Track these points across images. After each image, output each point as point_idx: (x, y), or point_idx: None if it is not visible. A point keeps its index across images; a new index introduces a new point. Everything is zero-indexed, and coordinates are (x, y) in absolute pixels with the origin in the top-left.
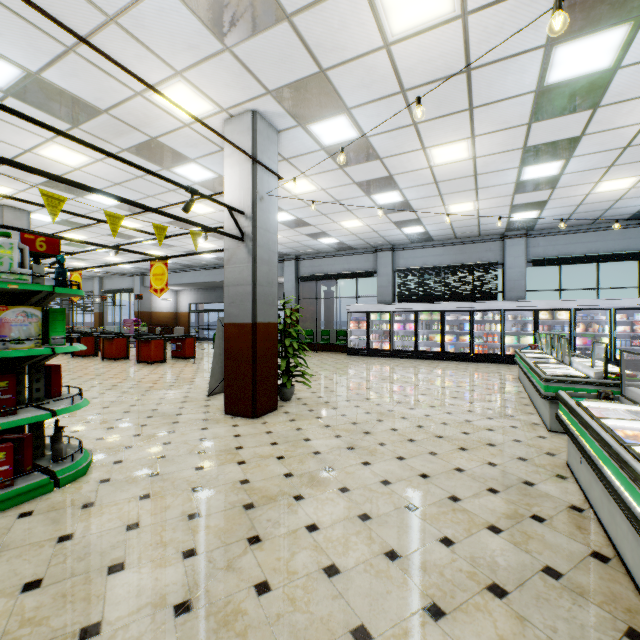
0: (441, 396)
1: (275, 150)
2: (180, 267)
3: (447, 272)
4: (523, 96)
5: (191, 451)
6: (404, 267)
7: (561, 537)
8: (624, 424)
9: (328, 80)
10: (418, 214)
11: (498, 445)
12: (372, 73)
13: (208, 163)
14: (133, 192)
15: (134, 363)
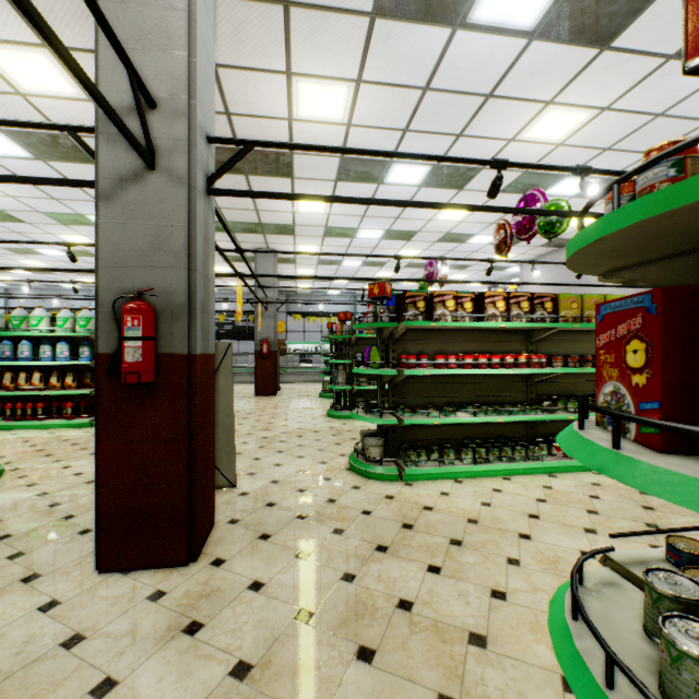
0: None
1: None
2: None
3: None
4: None
5: None
6: None
7: None
8: None
9: None
10: None
11: None
12: None
13: None
14: None
15: None
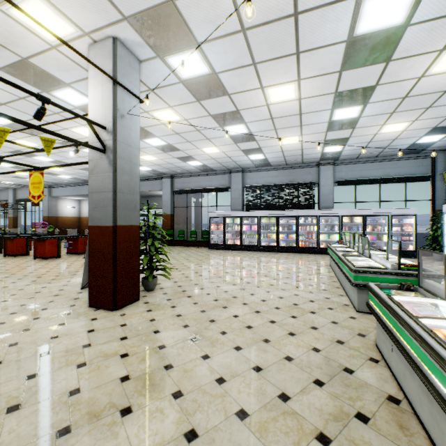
0: (275, 282)
1: (137, 76)
2: (80, 182)
3: (280, 188)
4: (337, 45)
5: (34, 353)
6: (250, 184)
7: (388, 444)
8: (440, 323)
9: (178, 11)
10: (259, 144)
11: (320, 328)
12: (216, 7)
13: (83, 88)
14: (20, 113)
15: (31, 259)
